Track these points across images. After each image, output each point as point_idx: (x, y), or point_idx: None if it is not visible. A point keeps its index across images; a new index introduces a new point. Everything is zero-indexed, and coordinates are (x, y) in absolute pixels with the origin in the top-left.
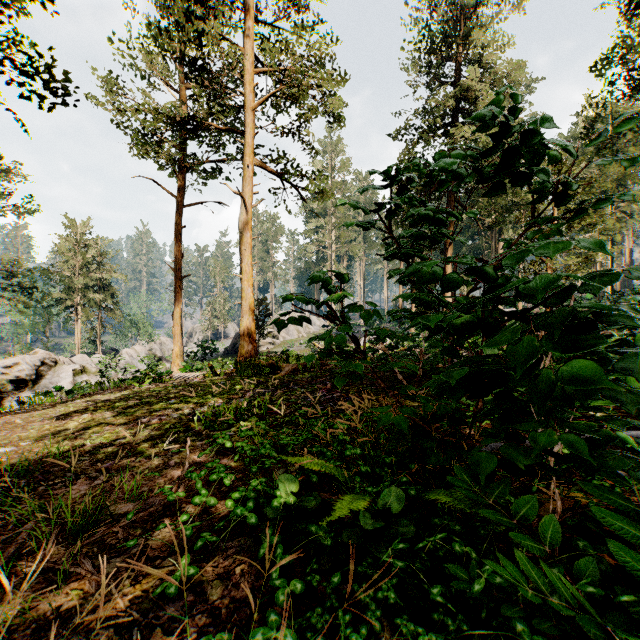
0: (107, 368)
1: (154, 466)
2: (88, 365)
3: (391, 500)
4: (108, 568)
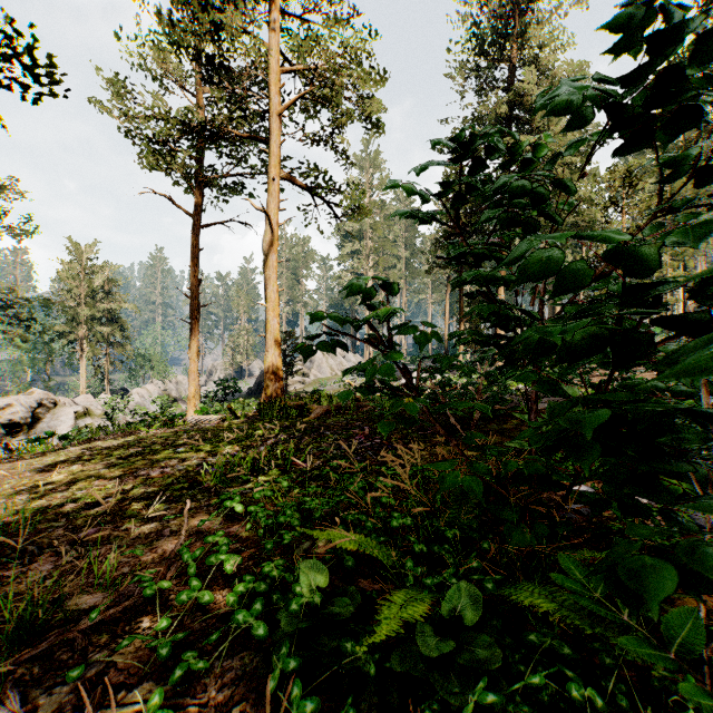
0: (114, 410)
1: (143, 536)
2: (92, 407)
3: (464, 605)
4: (47, 703)
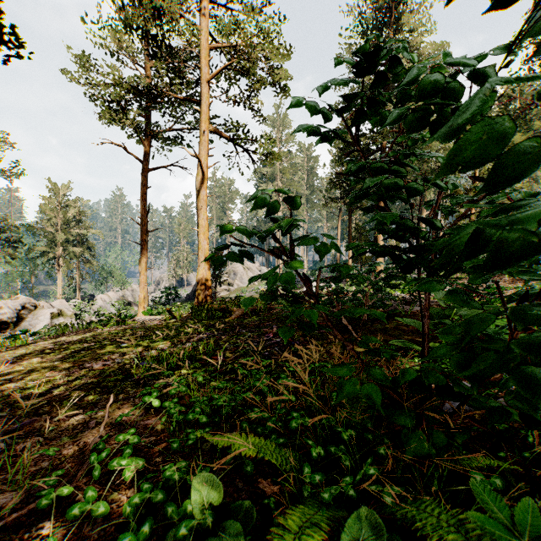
0: (81, 312)
1: (71, 428)
2: (65, 309)
3: (366, 538)
4: None
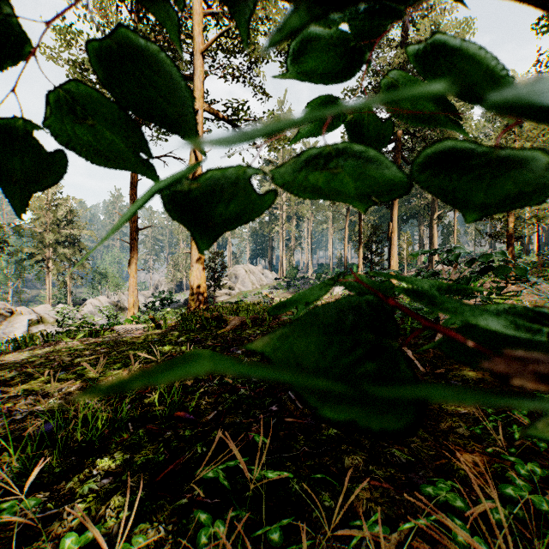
0: (64, 318)
1: None
2: (46, 315)
3: None
4: None
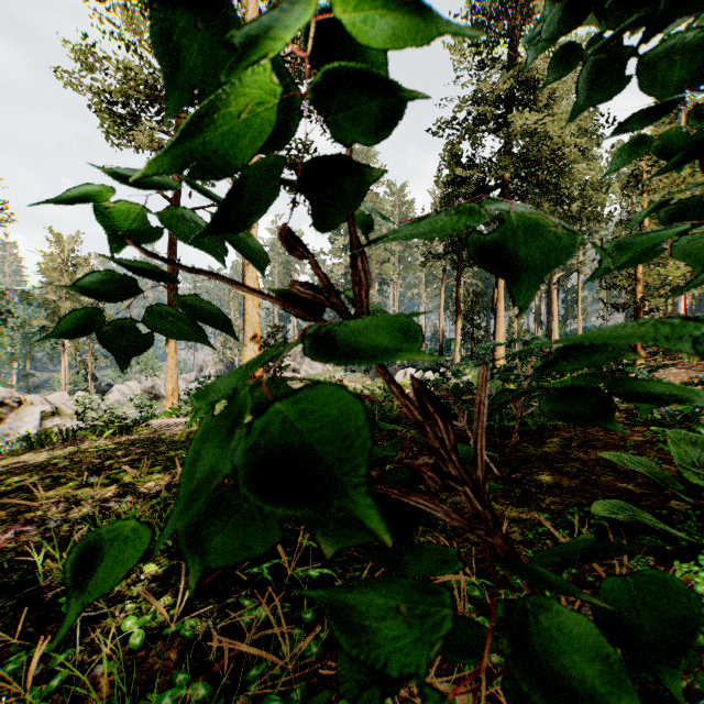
0: (85, 409)
1: None
2: (63, 406)
3: None
4: None
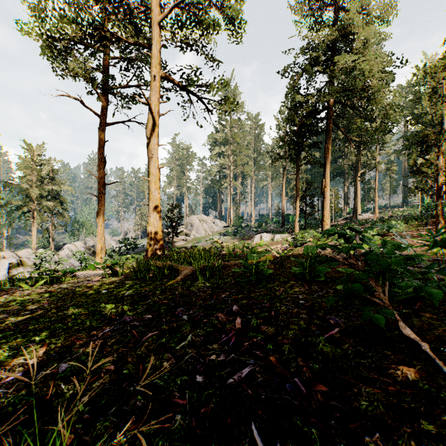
0: (41, 262)
1: None
2: (26, 259)
3: None
4: None
